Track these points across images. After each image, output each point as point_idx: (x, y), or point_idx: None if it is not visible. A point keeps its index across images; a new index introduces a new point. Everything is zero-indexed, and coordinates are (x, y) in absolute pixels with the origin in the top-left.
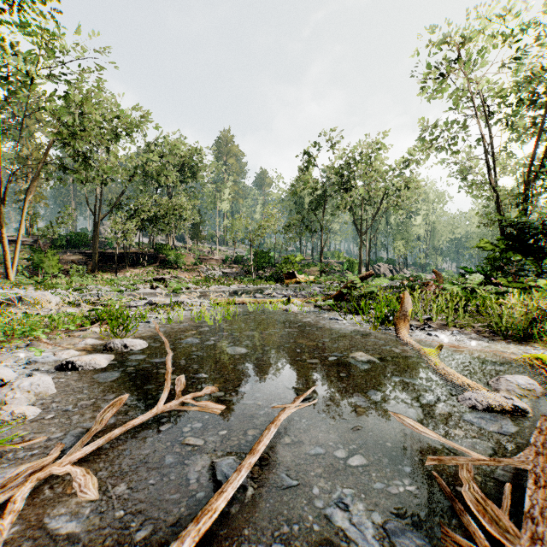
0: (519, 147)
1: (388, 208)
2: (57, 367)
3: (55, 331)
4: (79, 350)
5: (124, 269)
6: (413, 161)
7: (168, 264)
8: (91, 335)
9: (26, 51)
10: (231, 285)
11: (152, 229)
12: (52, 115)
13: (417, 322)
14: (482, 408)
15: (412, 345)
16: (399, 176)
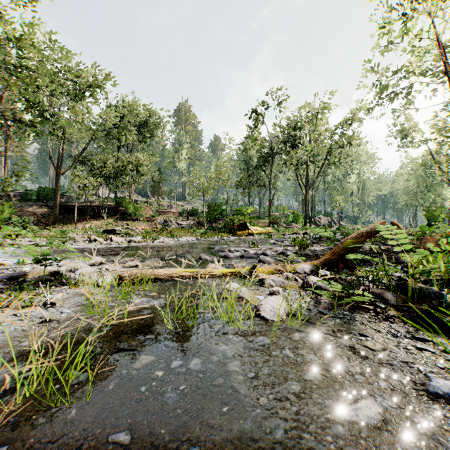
0: None
1: (330, 166)
2: None
3: None
4: None
5: (85, 221)
6: (356, 119)
7: (128, 216)
8: None
9: None
10: (180, 237)
11: (112, 183)
12: None
13: None
14: None
15: None
16: (341, 135)
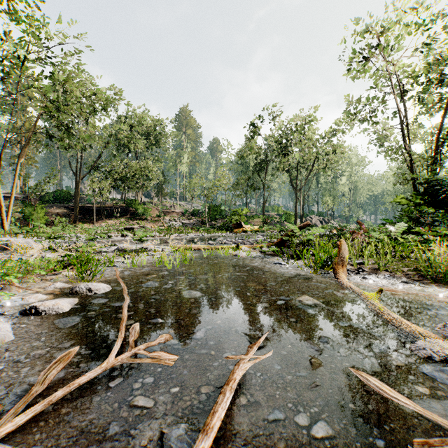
0: (427, 119)
1: (319, 170)
2: (22, 311)
3: (30, 275)
4: (48, 294)
5: (100, 220)
6: (339, 130)
7: (137, 216)
8: (62, 279)
9: (18, 38)
10: (189, 233)
11: (124, 187)
12: (40, 92)
13: (351, 266)
14: (439, 359)
15: (352, 289)
16: (328, 143)
